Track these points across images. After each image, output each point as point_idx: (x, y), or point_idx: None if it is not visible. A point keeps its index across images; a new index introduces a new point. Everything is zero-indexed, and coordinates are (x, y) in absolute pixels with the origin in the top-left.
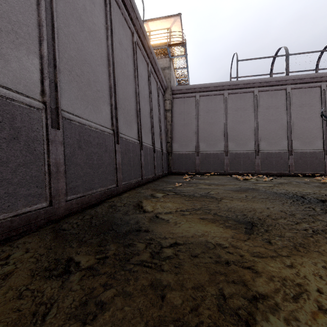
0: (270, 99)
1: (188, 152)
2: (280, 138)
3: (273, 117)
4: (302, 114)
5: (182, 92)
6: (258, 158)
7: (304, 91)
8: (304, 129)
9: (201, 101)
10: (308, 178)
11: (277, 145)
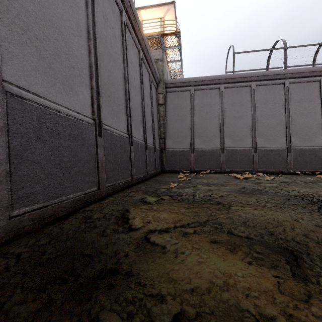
0: (268, 93)
1: (183, 149)
2: (278, 134)
3: (270, 112)
4: (300, 109)
5: (176, 86)
6: (256, 155)
7: (303, 85)
8: (303, 125)
9: (195, 95)
10: (309, 176)
11: (275, 142)
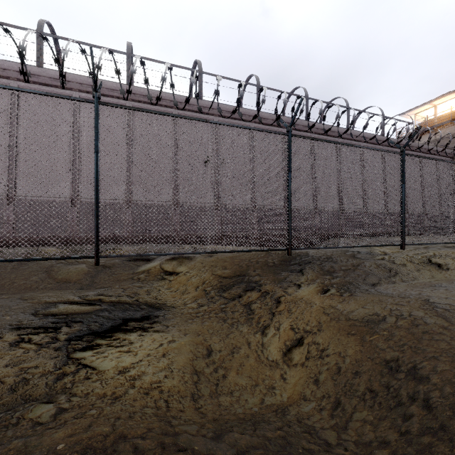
0: None
1: None
2: None
3: None
4: None
5: None
6: None
7: None
8: None
9: None
10: None
11: None
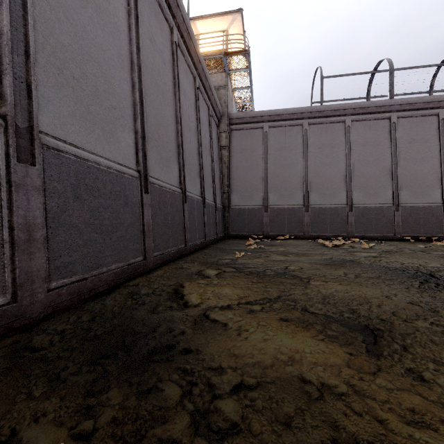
0: (368, 132)
1: (253, 206)
2: (382, 186)
3: (371, 157)
4: (412, 153)
5: (243, 122)
6: (352, 215)
7: (415, 121)
8: (415, 174)
9: (270, 134)
10: (423, 243)
11: (378, 197)
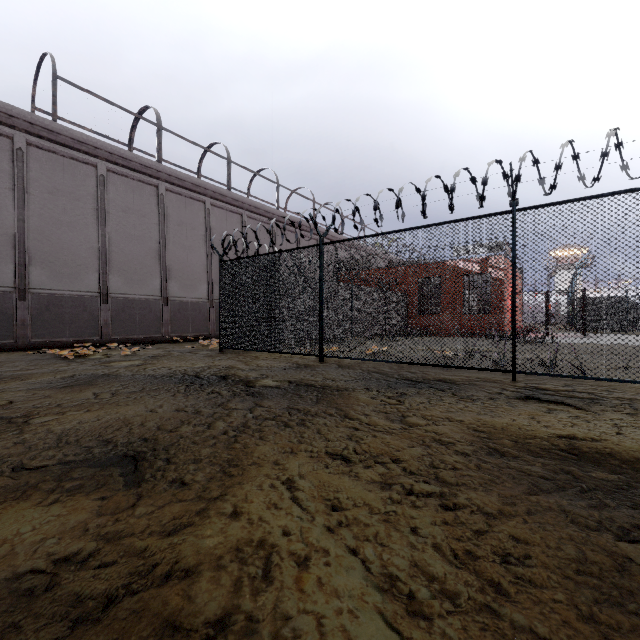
0: (131, 194)
1: None
2: (149, 273)
3: (136, 231)
4: (182, 238)
5: None
6: (107, 309)
7: (184, 201)
8: (184, 263)
9: None
10: (191, 343)
11: (144, 286)
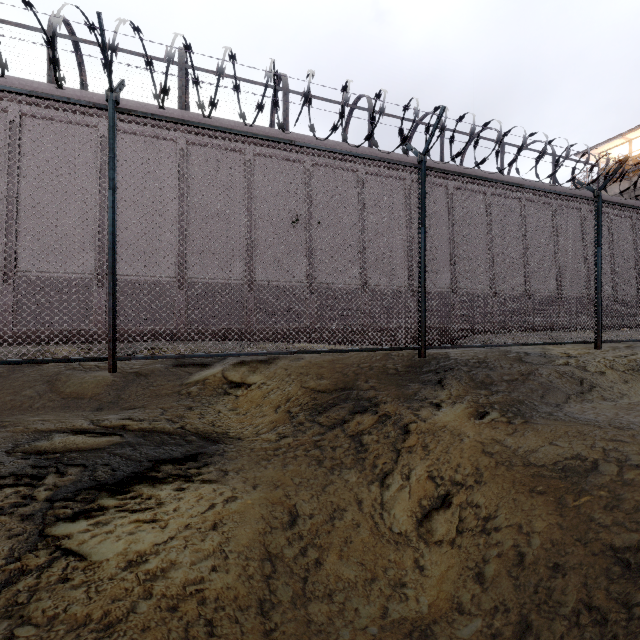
0: None
1: None
2: None
3: None
4: None
5: None
6: None
7: None
8: None
9: None
10: None
11: None
